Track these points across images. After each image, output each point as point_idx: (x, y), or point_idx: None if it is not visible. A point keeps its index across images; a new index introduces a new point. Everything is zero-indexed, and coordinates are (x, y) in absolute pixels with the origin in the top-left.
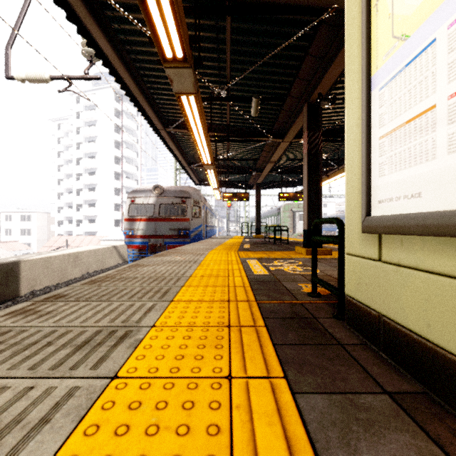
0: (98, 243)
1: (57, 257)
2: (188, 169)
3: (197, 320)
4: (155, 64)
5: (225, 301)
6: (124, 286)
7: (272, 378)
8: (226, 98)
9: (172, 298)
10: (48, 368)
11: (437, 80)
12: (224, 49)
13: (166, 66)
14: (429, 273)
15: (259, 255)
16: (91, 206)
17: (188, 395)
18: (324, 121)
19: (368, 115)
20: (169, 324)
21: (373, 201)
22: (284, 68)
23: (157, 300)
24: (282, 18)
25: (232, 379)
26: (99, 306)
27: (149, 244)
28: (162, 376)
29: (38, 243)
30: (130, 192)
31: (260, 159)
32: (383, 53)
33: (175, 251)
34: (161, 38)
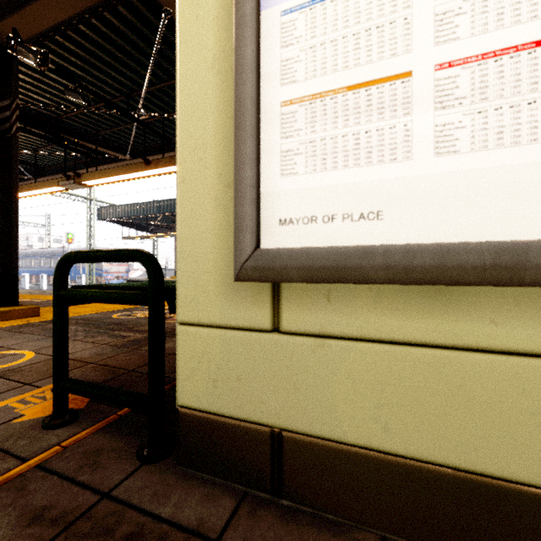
0: None
1: None
2: None
3: None
4: None
5: None
6: None
7: None
8: None
9: None
10: None
11: (414, 33)
12: None
13: None
14: (389, 343)
15: None
16: None
17: None
18: None
19: (258, 49)
20: None
21: (267, 221)
22: None
23: None
24: None
25: None
26: None
27: None
28: None
29: None
30: None
31: None
32: None
33: None
34: None
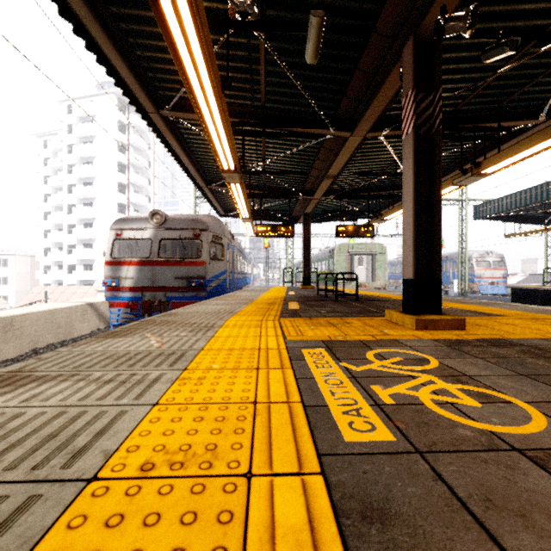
0: (96, 295)
1: None
2: (207, 191)
3: None
4: None
5: None
6: None
7: None
8: (258, 23)
9: None
10: None
11: None
12: None
13: None
14: None
15: (323, 330)
16: (87, 248)
17: None
18: None
19: None
20: None
21: None
22: None
23: None
24: None
25: None
26: None
27: (142, 301)
28: None
29: (18, 295)
30: (115, 220)
31: (311, 174)
32: None
33: (163, 320)
34: None
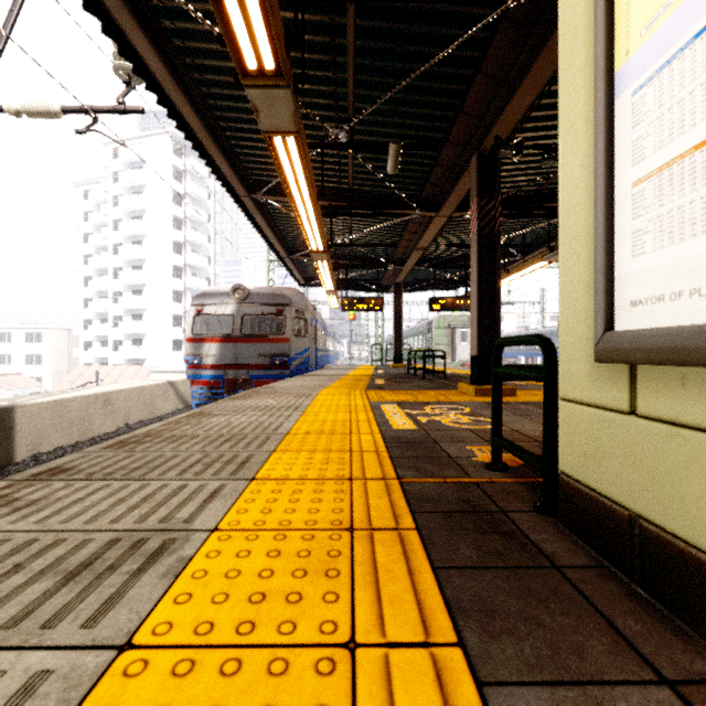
0: (148, 376)
1: (76, 400)
2: (287, 261)
3: (294, 516)
4: (233, 89)
5: (345, 478)
6: (174, 451)
7: (435, 647)
8: (348, 145)
9: (254, 474)
10: (0, 625)
11: None
12: (343, 64)
13: (247, 84)
14: None
15: (401, 397)
16: (136, 320)
17: (268, 692)
18: (503, 184)
19: (608, 143)
20: (245, 525)
21: (620, 304)
22: (441, 95)
23: (228, 477)
24: (438, 10)
25: (357, 649)
26: (124, 488)
27: (226, 379)
28: (219, 643)
29: (54, 376)
30: (196, 296)
31: (401, 244)
32: (642, 23)
33: (266, 391)
34: (237, 35)
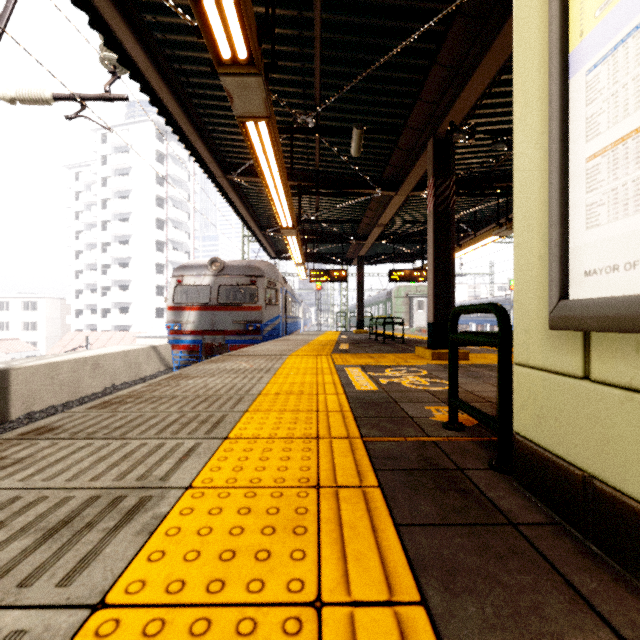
0: (133, 341)
1: (67, 363)
2: (260, 236)
3: (264, 474)
4: (210, 78)
5: (312, 437)
6: (153, 411)
7: (399, 606)
8: (315, 129)
9: (227, 433)
10: None
11: None
12: (311, 55)
13: (222, 72)
14: None
15: (363, 360)
16: (123, 290)
17: None
18: (456, 166)
19: (563, 120)
20: (217, 483)
21: (574, 274)
22: (400, 84)
23: (203, 436)
24: (398, 5)
25: (323, 608)
26: (106, 447)
27: (204, 344)
28: (190, 602)
29: (48, 341)
30: (176, 268)
31: (363, 221)
32: (596, 5)
33: (240, 355)
34: (213, 26)
